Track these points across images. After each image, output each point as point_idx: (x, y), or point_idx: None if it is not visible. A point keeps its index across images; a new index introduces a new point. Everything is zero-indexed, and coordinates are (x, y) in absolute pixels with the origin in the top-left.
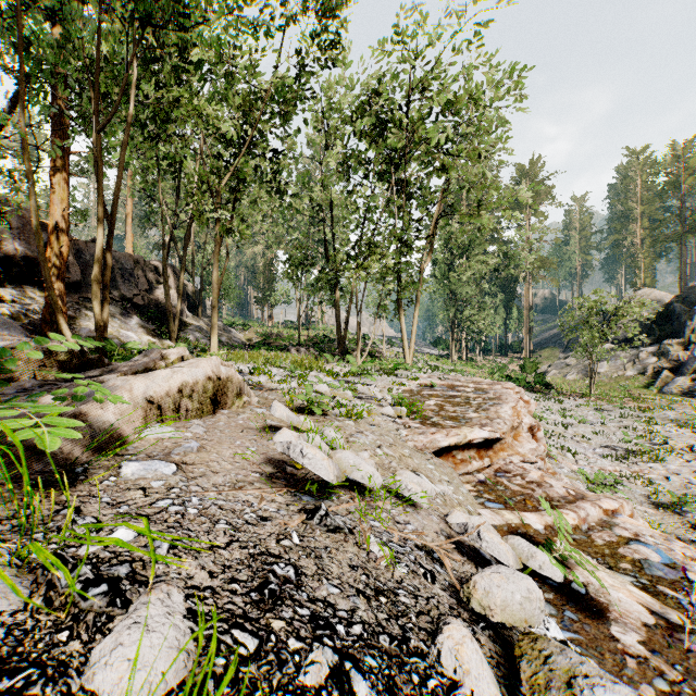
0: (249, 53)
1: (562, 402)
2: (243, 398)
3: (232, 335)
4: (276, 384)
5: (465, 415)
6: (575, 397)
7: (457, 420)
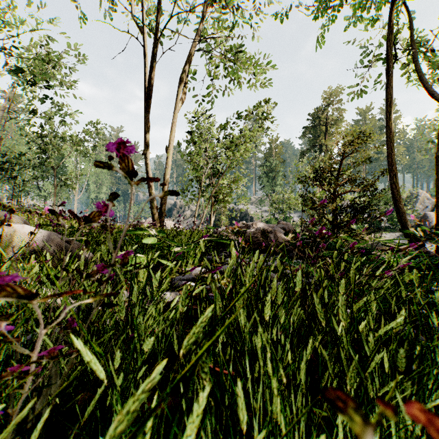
0: None
1: None
2: None
3: None
4: None
5: None
6: None
7: None
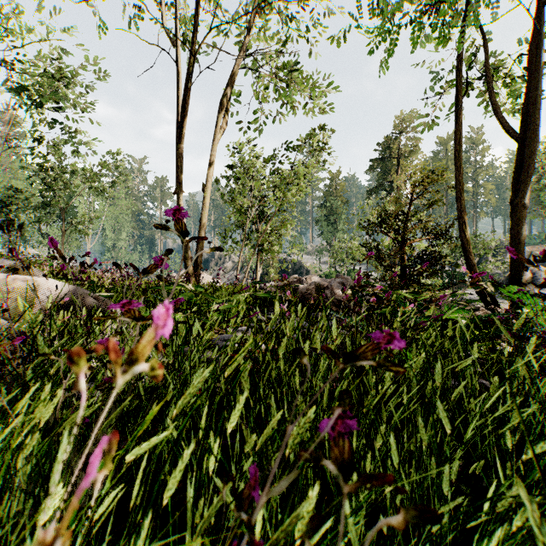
0: None
1: None
2: None
3: None
4: None
5: None
6: None
7: None
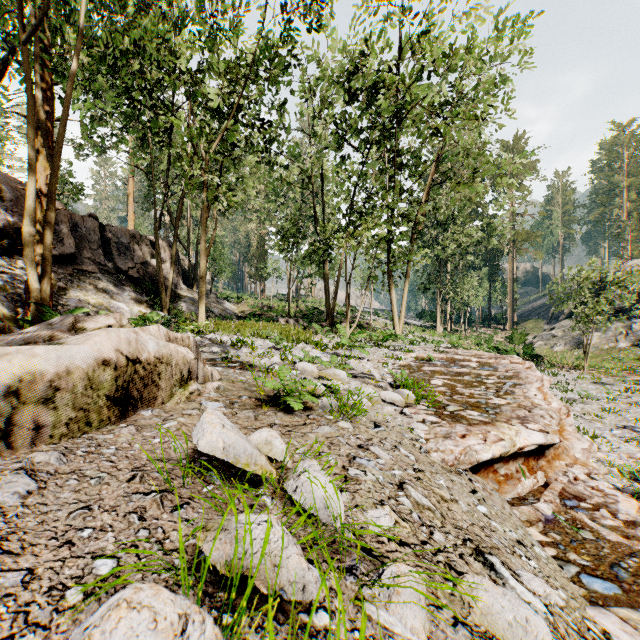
0: (233, 8)
1: (556, 375)
2: (188, 387)
3: (225, 307)
4: (257, 358)
5: (489, 402)
6: (569, 369)
7: (482, 409)
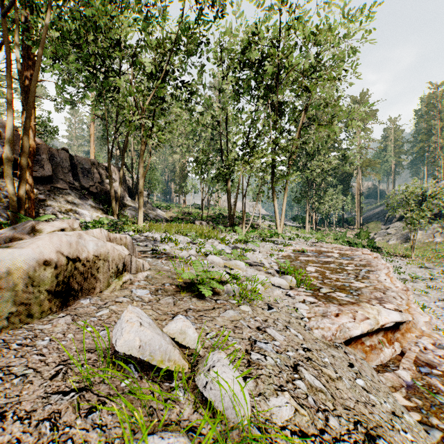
0: None
1: (392, 261)
2: (122, 277)
3: (157, 213)
4: (179, 251)
5: (351, 285)
6: (400, 257)
7: (347, 291)
